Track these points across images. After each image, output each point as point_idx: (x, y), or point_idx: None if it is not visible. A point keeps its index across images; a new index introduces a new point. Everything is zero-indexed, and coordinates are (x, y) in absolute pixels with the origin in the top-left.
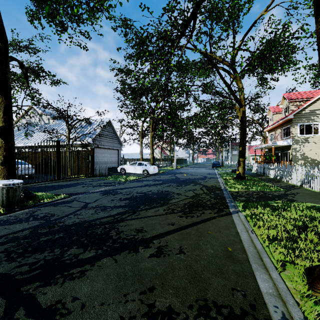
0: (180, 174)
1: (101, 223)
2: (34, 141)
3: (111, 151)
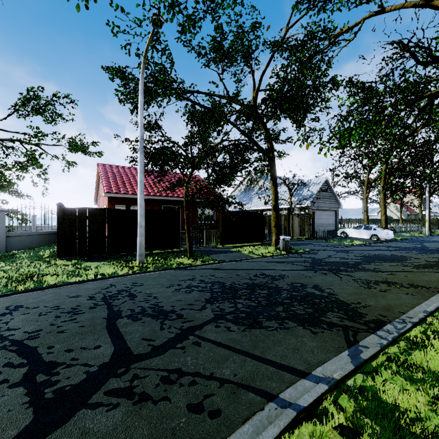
0: (432, 243)
1: (349, 263)
2: (255, 206)
3: (328, 213)
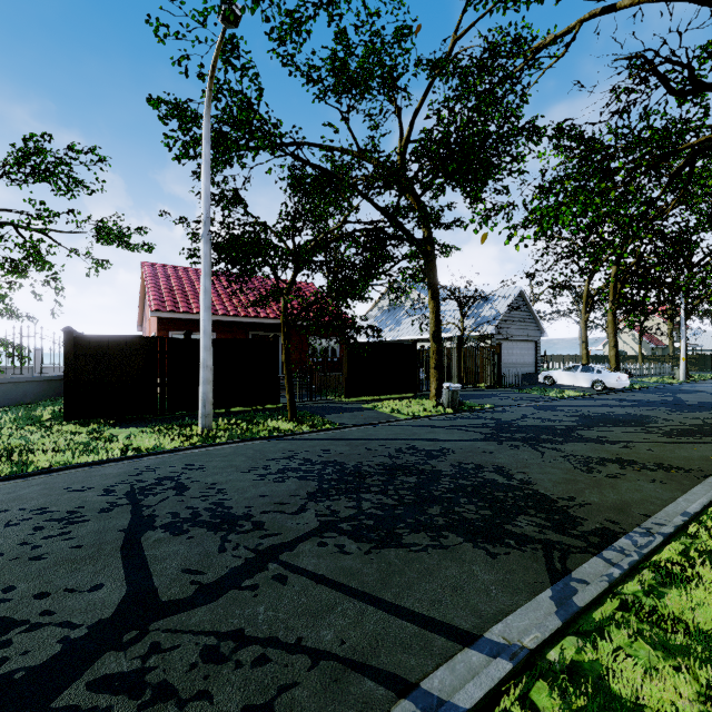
0: (691, 394)
1: (556, 428)
2: (406, 333)
3: (523, 345)
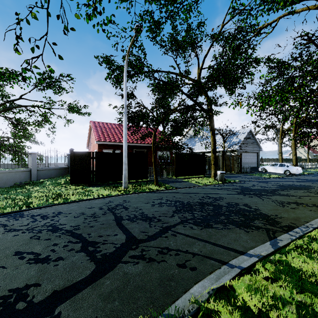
0: None
1: (268, 190)
2: (197, 149)
3: (251, 154)
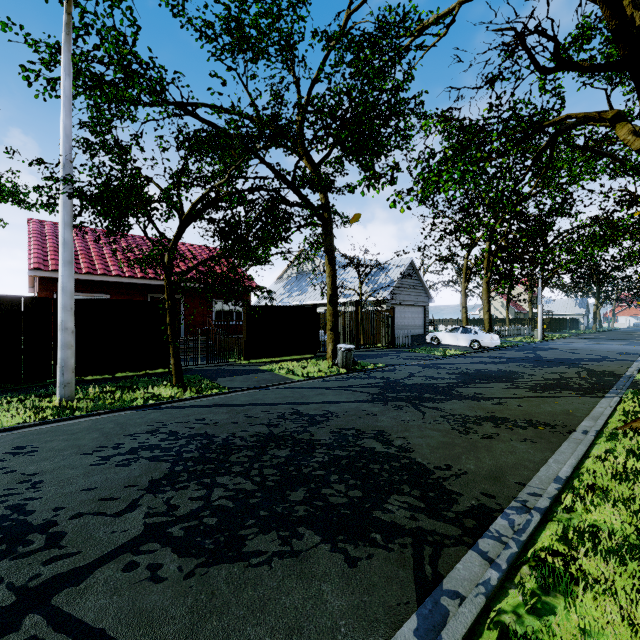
0: (547, 351)
1: (438, 386)
2: (311, 298)
3: (414, 309)
